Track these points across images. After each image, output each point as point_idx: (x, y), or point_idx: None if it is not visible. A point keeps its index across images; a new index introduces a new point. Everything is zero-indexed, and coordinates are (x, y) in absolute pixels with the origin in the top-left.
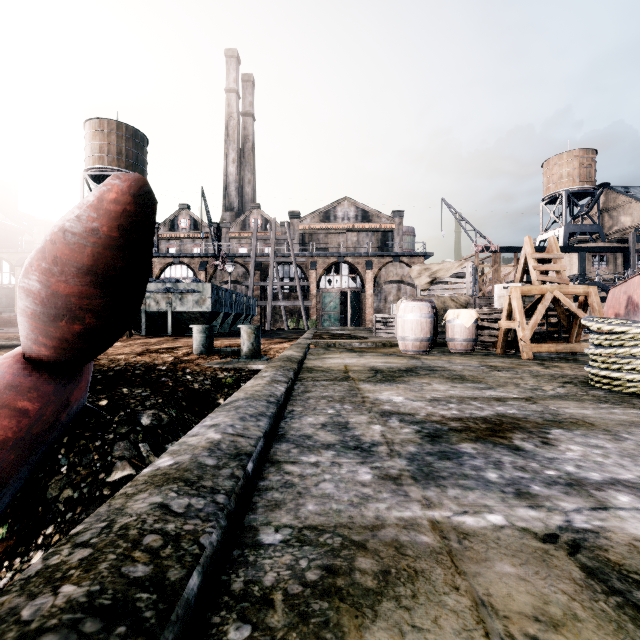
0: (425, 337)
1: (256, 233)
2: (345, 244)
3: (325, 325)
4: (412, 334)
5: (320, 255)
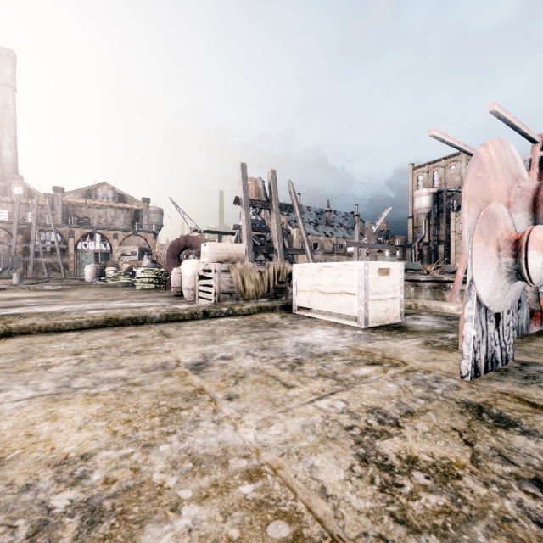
0: (93, 276)
1: (19, 206)
2: (105, 216)
3: (82, 275)
4: (88, 275)
5: (77, 227)
